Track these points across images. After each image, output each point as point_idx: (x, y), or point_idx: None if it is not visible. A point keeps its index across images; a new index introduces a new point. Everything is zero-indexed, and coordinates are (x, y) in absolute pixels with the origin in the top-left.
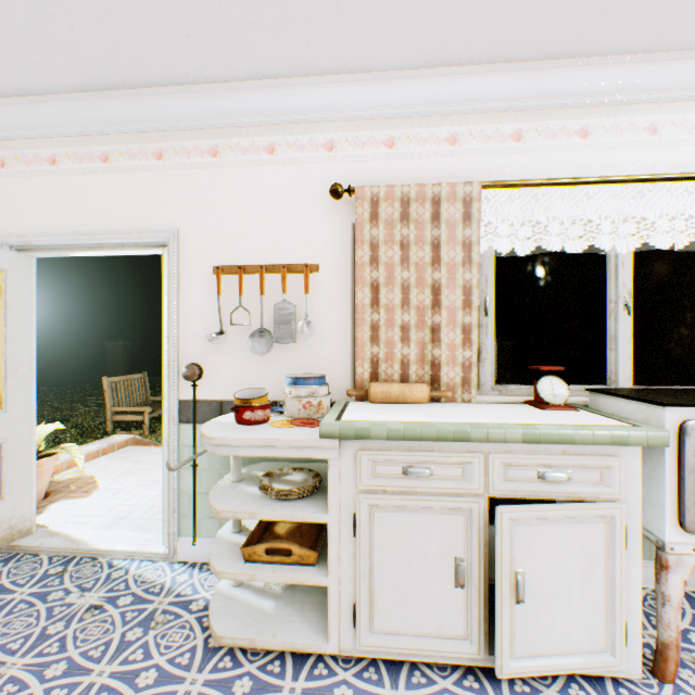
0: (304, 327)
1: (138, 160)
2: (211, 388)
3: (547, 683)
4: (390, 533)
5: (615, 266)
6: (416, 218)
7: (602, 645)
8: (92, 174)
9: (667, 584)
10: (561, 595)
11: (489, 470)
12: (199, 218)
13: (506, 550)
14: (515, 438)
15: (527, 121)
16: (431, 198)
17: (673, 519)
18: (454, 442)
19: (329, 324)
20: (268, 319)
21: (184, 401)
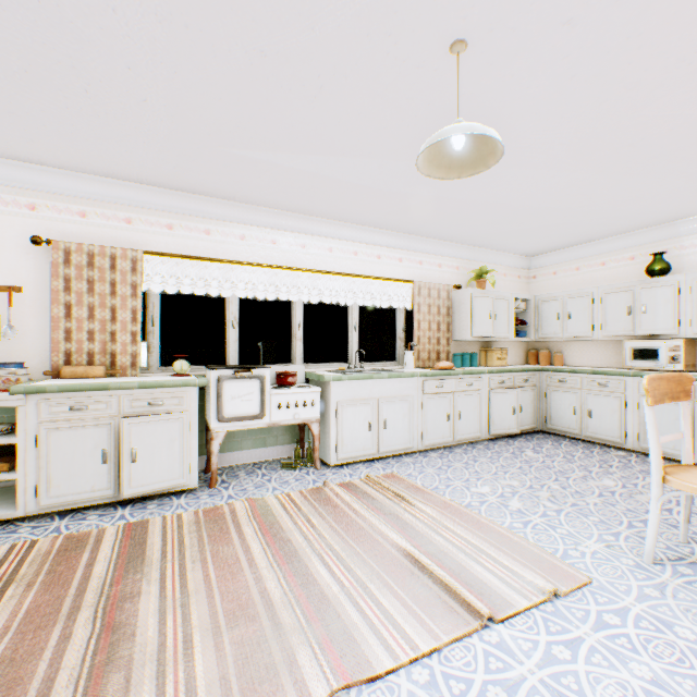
0: (9, 330)
1: None
2: None
3: (155, 500)
4: (62, 443)
5: (229, 303)
6: (100, 266)
7: (179, 476)
8: None
9: (213, 446)
10: (158, 456)
11: (122, 404)
12: None
13: (127, 438)
14: (136, 387)
15: (177, 219)
16: (111, 255)
17: (216, 418)
18: (103, 391)
19: (32, 328)
20: None
21: None
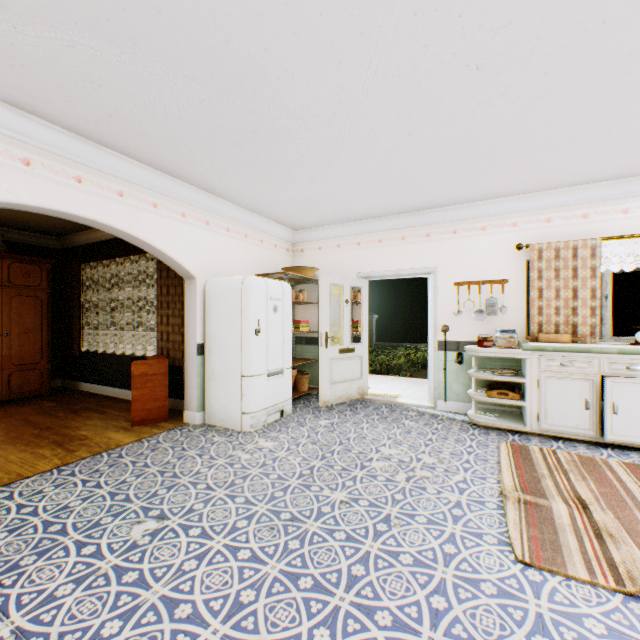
0: (501, 308)
1: (417, 238)
2: (452, 335)
3: (630, 451)
4: (553, 387)
5: None
6: (563, 257)
7: None
8: (397, 245)
9: None
10: (636, 414)
11: (600, 365)
12: (446, 262)
13: (607, 393)
14: (613, 352)
15: (631, 203)
16: (571, 247)
17: None
18: (583, 354)
19: (513, 307)
20: (481, 305)
21: (439, 341)
